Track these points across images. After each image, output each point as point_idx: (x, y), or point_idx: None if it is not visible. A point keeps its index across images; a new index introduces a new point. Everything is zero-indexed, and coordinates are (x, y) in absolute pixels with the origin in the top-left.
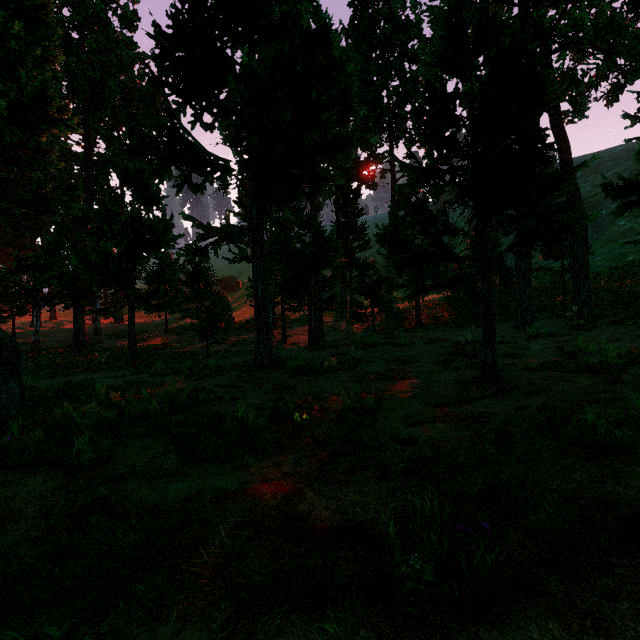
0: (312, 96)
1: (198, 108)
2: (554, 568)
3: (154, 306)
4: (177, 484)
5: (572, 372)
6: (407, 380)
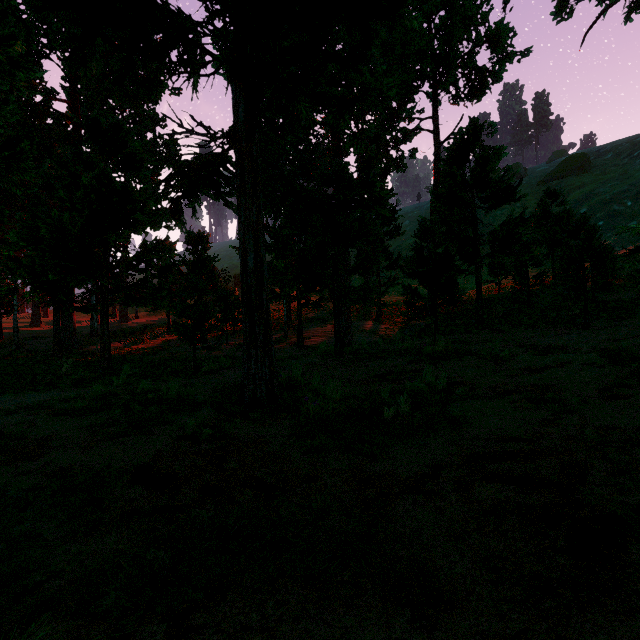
0: None
1: None
2: None
3: (133, 300)
4: None
5: None
6: None
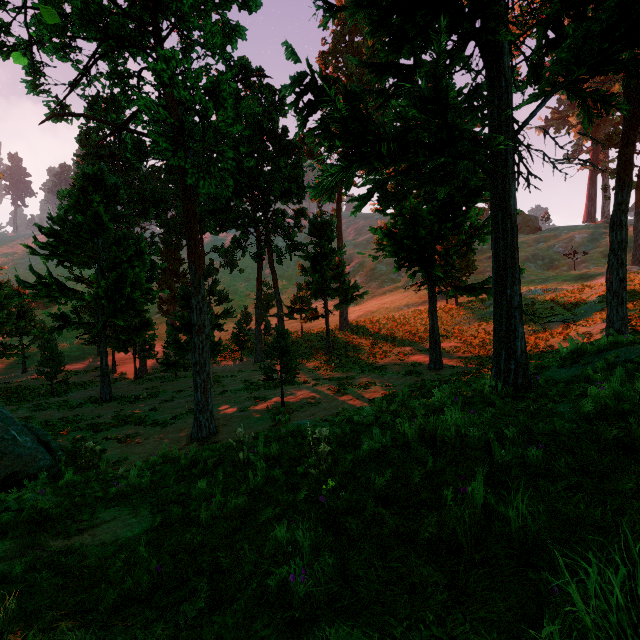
0: (133, 295)
1: (62, 260)
2: (161, 429)
3: None
4: (98, 435)
5: (222, 395)
6: (171, 402)
